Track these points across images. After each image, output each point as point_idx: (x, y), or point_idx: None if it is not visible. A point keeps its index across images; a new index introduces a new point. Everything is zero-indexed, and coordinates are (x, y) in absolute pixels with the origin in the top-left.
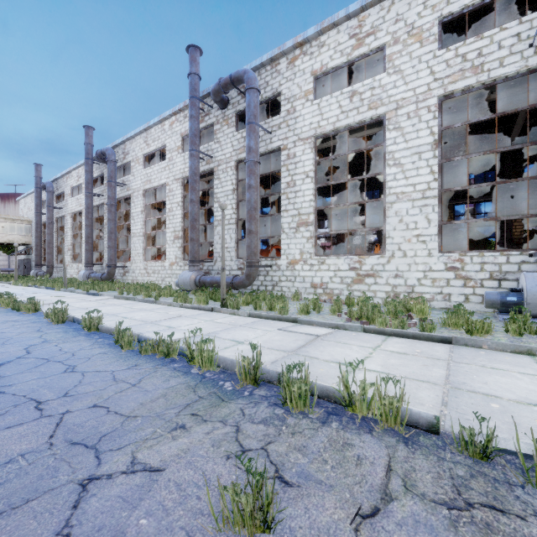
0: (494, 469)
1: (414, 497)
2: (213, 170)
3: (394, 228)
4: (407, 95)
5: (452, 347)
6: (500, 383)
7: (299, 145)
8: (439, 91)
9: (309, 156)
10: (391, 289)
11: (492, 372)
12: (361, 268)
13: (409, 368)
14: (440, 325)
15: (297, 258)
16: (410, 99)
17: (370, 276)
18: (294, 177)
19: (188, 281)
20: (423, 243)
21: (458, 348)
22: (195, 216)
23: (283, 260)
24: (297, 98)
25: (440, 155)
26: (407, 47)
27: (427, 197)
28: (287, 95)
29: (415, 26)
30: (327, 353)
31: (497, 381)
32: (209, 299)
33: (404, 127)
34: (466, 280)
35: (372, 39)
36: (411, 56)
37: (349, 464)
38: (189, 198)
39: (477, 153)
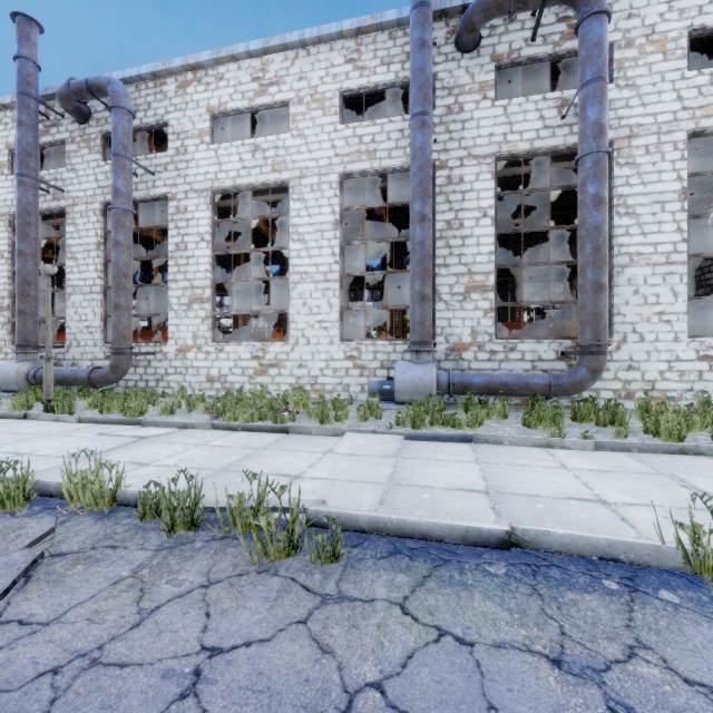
0: (156, 523)
1: (25, 550)
2: (66, 211)
3: (299, 312)
4: (311, 164)
5: (285, 436)
6: (276, 461)
7: (193, 198)
8: (340, 168)
9: (204, 214)
10: (295, 381)
11: (284, 453)
12: (264, 357)
13: (207, 459)
14: (308, 417)
15: (189, 343)
16: (314, 170)
17: (274, 366)
18: (185, 238)
19: (13, 377)
20: (325, 330)
21: (289, 437)
22: (27, 278)
23: (171, 346)
24: (189, 136)
25: (341, 237)
26: (311, 111)
27: (329, 280)
28: (176, 128)
29: (318, 91)
30: (132, 454)
31: (275, 460)
32: (31, 403)
33: (307, 199)
34: (362, 370)
35: (277, 91)
36: (315, 123)
37: (3, 542)
38: (16, 248)
39: (372, 240)
